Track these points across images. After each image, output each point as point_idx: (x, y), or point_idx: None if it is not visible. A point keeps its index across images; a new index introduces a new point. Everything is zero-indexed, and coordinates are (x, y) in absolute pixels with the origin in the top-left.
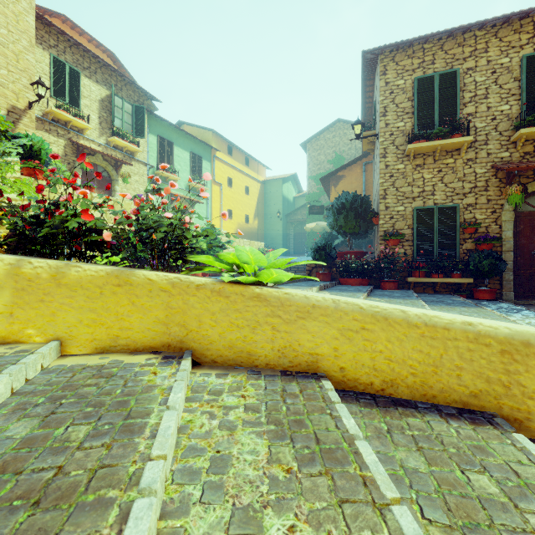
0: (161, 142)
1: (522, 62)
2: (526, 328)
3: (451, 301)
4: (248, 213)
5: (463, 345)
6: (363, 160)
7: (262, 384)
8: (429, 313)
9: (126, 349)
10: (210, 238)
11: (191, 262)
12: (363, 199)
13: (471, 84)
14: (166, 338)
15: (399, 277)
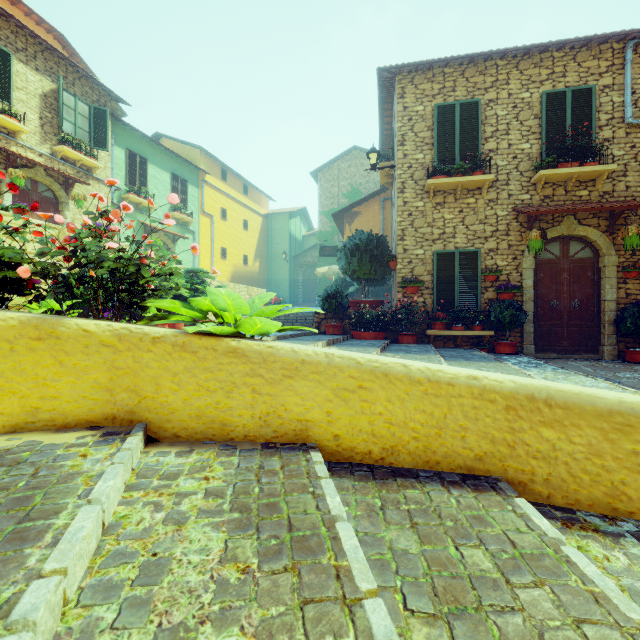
0: (131, 158)
1: (542, 99)
2: (531, 380)
3: (471, 355)
4: (247, 253)
5: (468, 402)
6: (381, 195)
7: (235, 462)
8: (433, 367)
9: (51, 426)
10: (195, 282)
11: (170, 312)
12: (379, 239)
13: (492, 118)
14: (110, 409)
15: (418, 330)
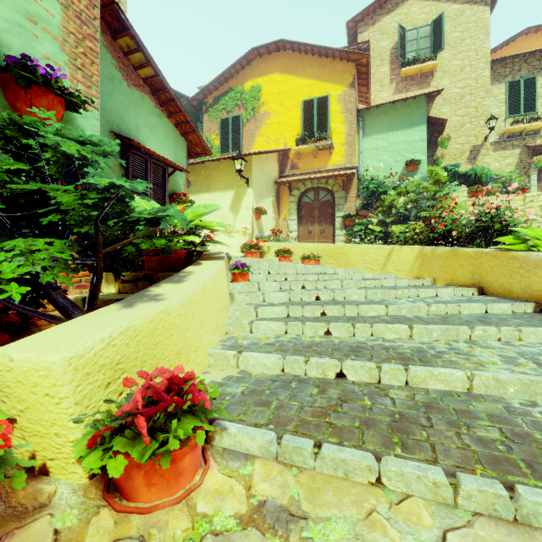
0: None
1: None
2: None
3: None
4: None
5: None
6: None
7: (494, 299)
8: None
9: (456, 285)
10: None
11: None
12: None
13: None
14: (473, 281)
15: None
